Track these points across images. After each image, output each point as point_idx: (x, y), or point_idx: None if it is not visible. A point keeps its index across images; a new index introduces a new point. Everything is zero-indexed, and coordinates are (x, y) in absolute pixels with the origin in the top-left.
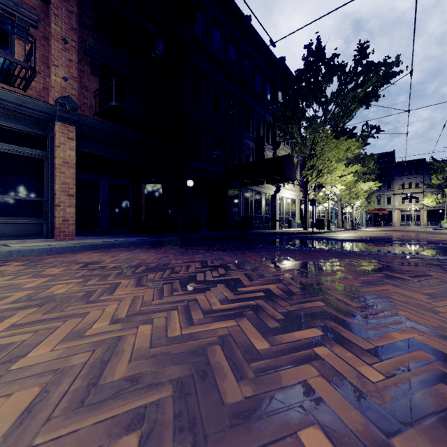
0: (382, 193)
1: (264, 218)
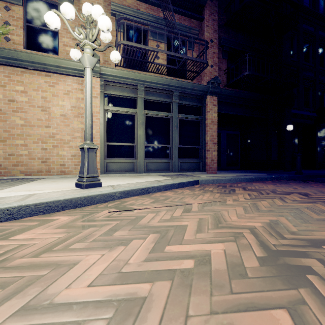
0: None
1: None
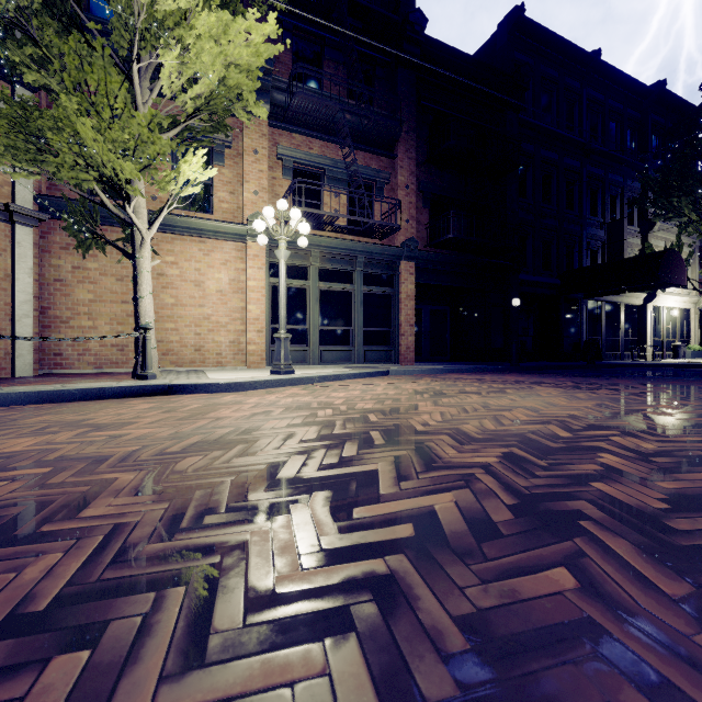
0: None
1: (623, 343)
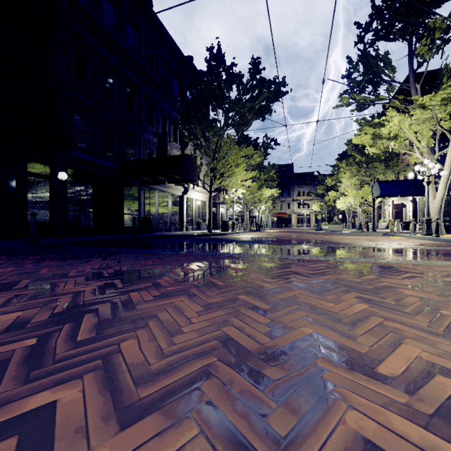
0: (284, 199)
1: (171, 220)
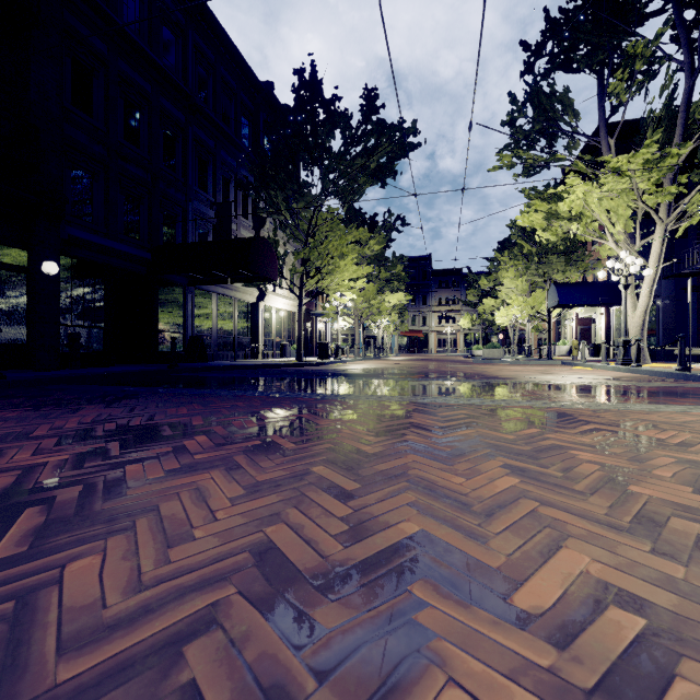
0: (417, 309)
1: (237, 342)
